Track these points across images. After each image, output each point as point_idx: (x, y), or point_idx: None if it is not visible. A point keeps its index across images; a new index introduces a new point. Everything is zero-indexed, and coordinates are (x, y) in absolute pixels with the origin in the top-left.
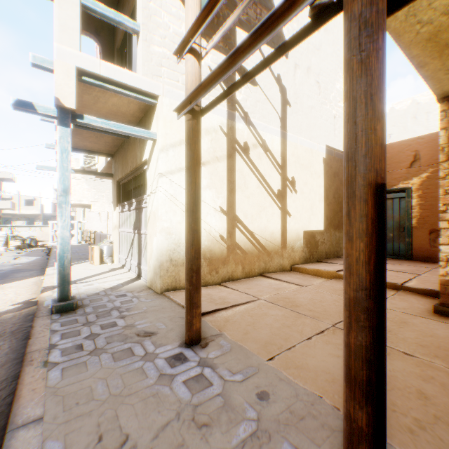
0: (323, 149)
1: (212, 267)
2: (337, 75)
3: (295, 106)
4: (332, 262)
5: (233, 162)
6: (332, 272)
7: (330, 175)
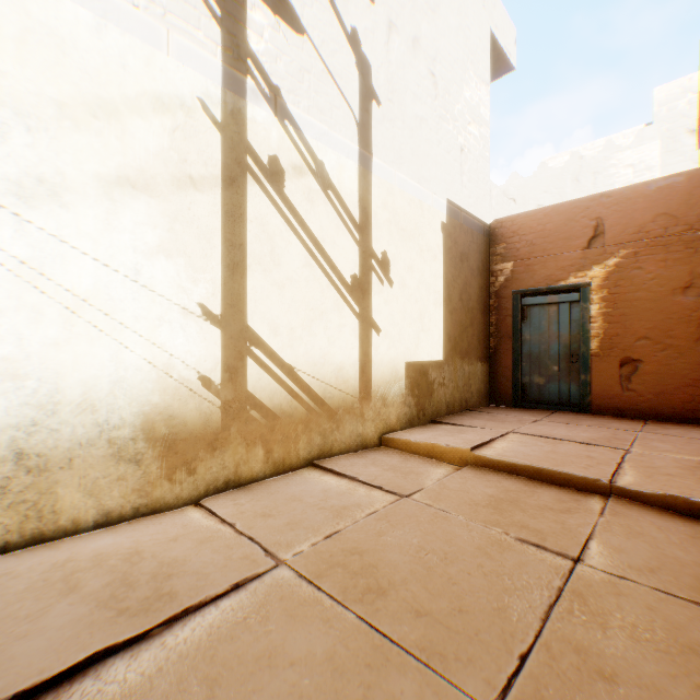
0: (443, 206)
1: (177, 460)
2: (465, 73)
3: (388, 108)
4: (459, 422)
5: (239, 198)
6: (462, 451)
7: (455, 258)
